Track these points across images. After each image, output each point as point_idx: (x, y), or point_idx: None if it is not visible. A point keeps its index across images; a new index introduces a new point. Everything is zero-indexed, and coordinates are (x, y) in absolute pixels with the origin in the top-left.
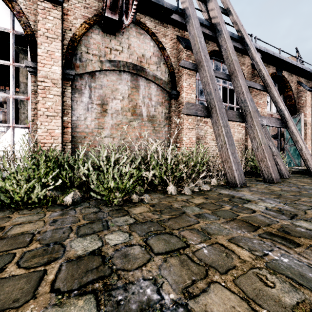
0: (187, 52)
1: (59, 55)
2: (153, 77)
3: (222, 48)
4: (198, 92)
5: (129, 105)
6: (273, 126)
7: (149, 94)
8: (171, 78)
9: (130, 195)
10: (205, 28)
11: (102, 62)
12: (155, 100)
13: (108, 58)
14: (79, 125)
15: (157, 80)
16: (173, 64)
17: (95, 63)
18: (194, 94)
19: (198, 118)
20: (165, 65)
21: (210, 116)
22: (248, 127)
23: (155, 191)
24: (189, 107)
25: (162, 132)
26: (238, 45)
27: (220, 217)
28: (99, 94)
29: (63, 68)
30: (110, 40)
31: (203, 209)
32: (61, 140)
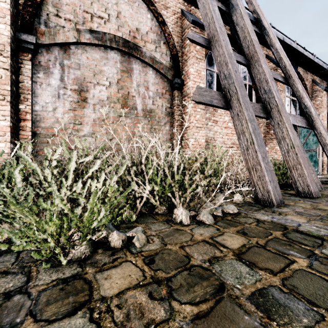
0: (194, 29)
1: (7, 7)
2: (150, 60)
3: (238, 26)
4: (206, 85)
5: (118, 94)
6: (299, 125)
7: (145, 81)
8: (174, 62)
9: (107, 232)
10: (217, 0)
11: (80, 32)
12: (153, 89)
13: (88, 27)
14: (45, 117)
15: (155, 64)
16: (177, 45)
17: (69, 32)
18: (203, 83)
19: (206, 116)
20: (166, 46)
21: (230, 107)
22: (275, 125)
23: (154, 217)
24: (202, 93)
25: (162, 132)
26: (254, 28)
27: (317, 307)
28: (75, 76)
29: (17, 32)
30: (91, 2)
31: (258, 271)
32: (11, 138)
